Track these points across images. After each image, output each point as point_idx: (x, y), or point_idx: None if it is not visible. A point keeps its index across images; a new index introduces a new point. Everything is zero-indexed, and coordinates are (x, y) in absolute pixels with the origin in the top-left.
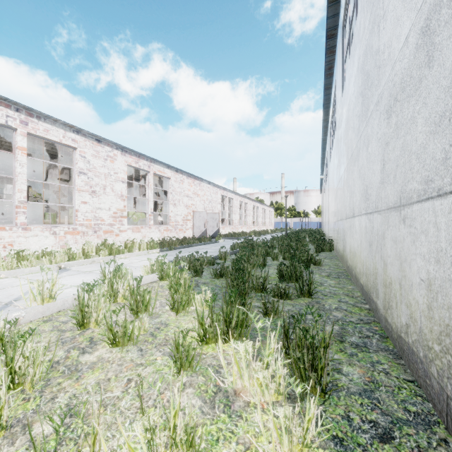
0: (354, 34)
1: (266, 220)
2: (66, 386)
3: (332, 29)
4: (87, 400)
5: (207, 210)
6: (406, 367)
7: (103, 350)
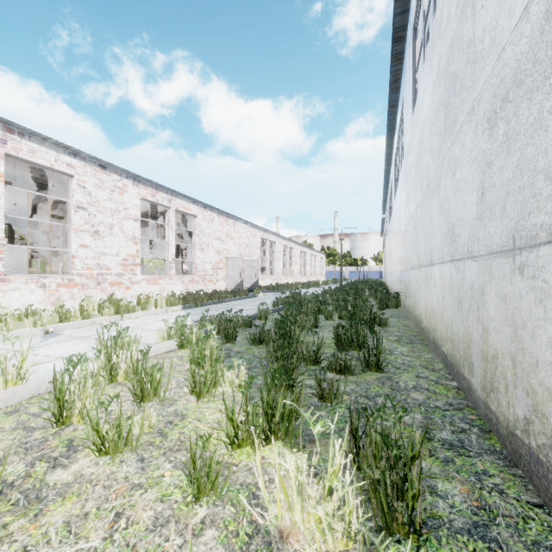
0: (433, 30)
1: (316, 269)
2: (15, 531)
3: (400, 30)
4: None
5: (244, 257)
6: (526, 481)
7: (85, 461)
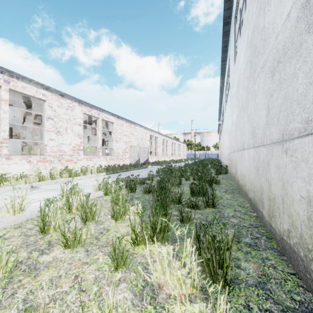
0: (244, 20)
1: (181, 152)
2: (25, 283)
3: (228, 18)
4: (41, 295)
5: (140, 145)
6: (288, 262)
7: (58, 251)
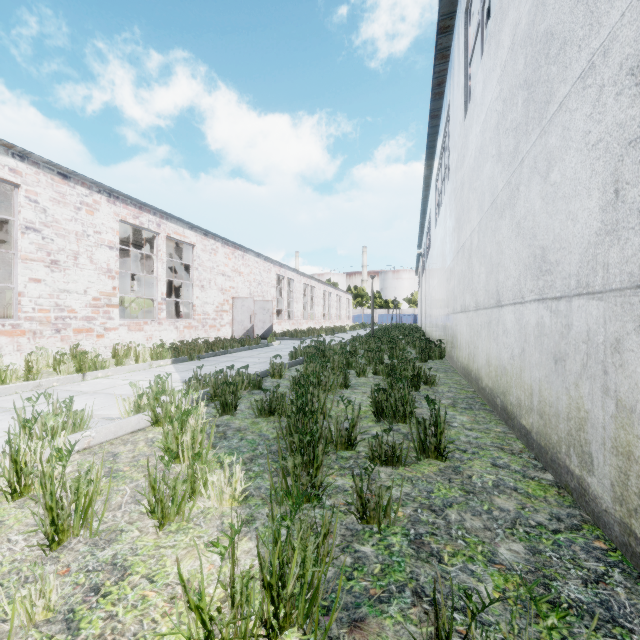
0: None
1: (342, 312)
2: None
3: (448, 17)
4: None
5: (255, 297)
6: None
7: None
